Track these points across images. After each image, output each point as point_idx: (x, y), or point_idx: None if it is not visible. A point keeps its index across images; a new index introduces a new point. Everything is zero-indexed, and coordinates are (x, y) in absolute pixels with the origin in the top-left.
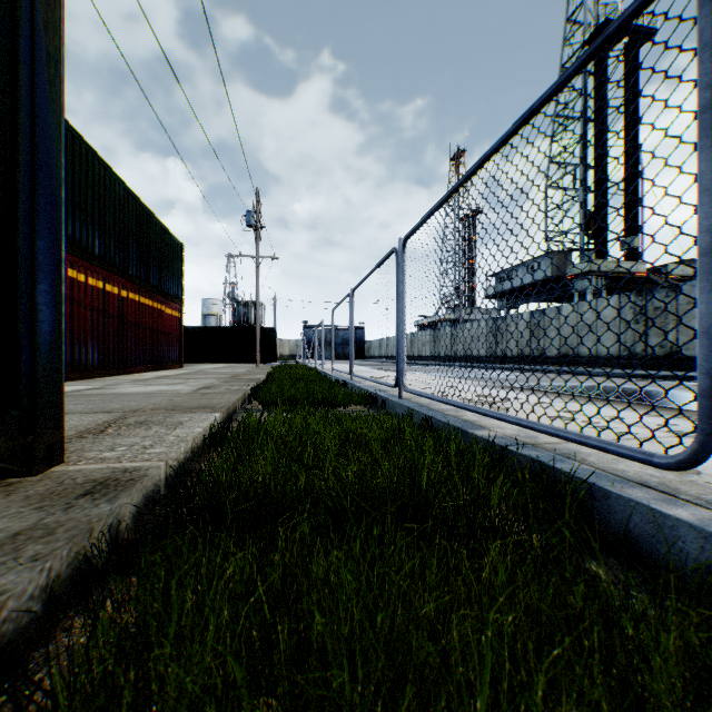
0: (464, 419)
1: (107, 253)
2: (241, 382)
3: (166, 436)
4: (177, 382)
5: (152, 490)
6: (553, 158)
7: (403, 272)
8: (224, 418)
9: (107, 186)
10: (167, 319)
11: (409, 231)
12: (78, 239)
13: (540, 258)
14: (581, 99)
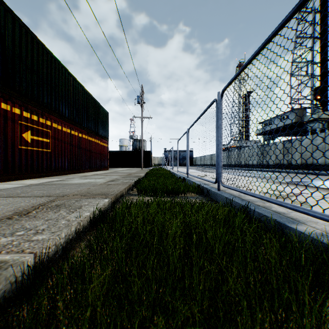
0: (274, 211)
1: (71, 116)
2: (131, 177)
3: (61, 220)
4: (100, 177)
5: (7, 289)
6: (294, 59)
7: (221, 112)
8: (112, 201)
9: (71, 84)
10: (101, 147)
11: (226, 85)
12: (57, 109)
13: (287, 112)
14: (311, 26)
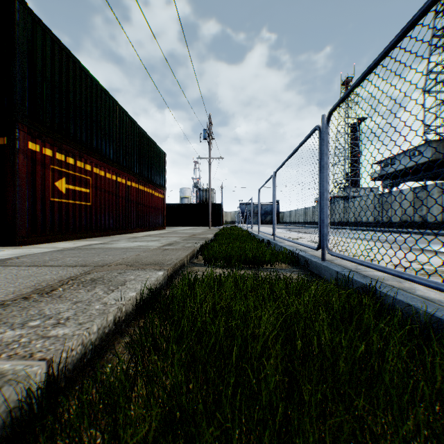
0: (422, 297)
1: (117, 158)
2: (195, 240)
3: (94, 303)
4: (154, 239)
5: None
6: (430, 69)
7: (327, 144)
8: (169, 275)
9: (117, 116)
10: (155, 199)
11: (336, 103)
12: (99, 149)
13: (419, 147)
14: None
